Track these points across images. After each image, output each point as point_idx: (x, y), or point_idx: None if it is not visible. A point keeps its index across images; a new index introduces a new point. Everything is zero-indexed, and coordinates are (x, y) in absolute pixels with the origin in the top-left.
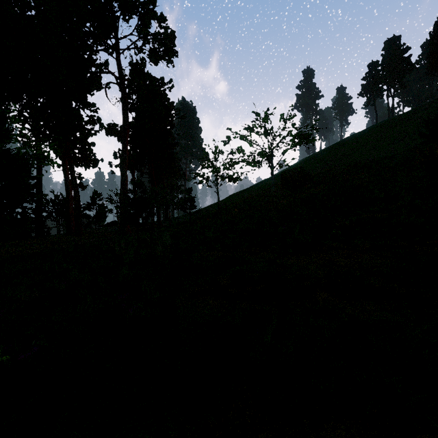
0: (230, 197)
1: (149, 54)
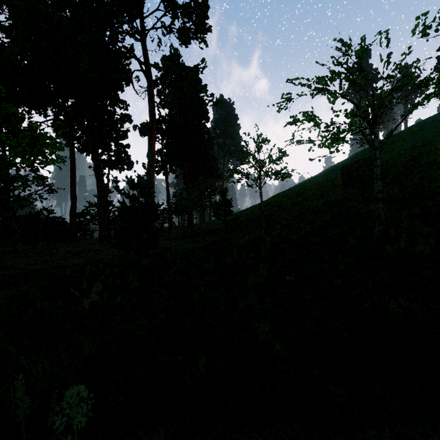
0: (272, 198)
1: (178, 31)
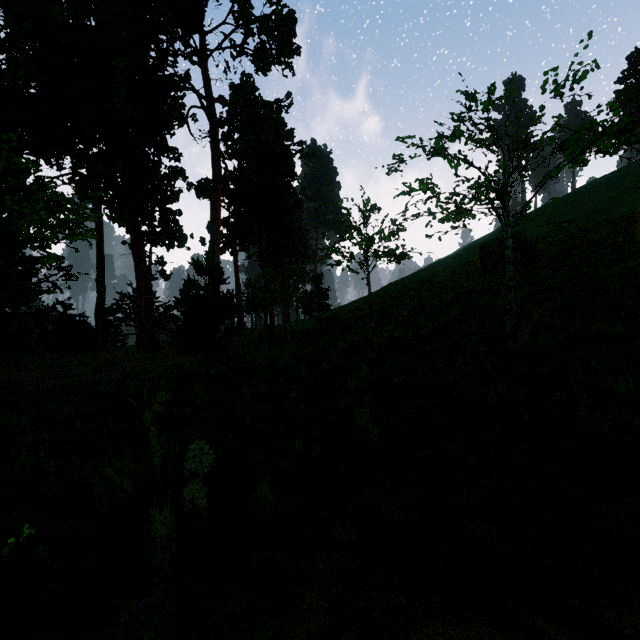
0: (386, 288)
1: (253, 53)
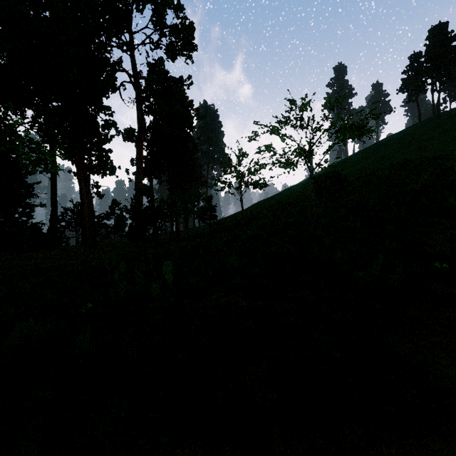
0: (254, 205)
1: (166, 48)
